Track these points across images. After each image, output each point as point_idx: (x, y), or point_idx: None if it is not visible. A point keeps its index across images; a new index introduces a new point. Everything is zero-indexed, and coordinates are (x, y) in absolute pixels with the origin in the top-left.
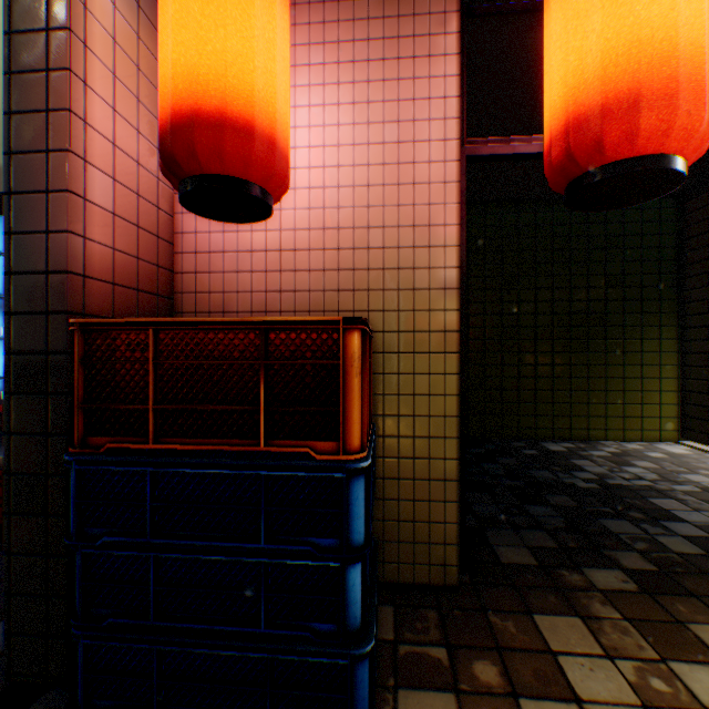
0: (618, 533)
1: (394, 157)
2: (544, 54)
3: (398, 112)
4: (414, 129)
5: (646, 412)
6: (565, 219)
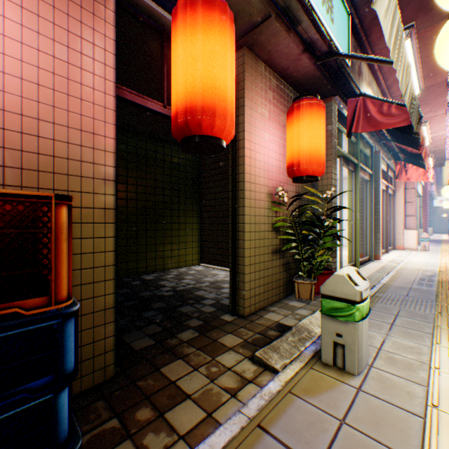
0: (187, 312)
1: (65, 73)
2: (173, 65)
3: (68, 39)
4: (83, 59)
5: (188, 252)
6: (154, 149)
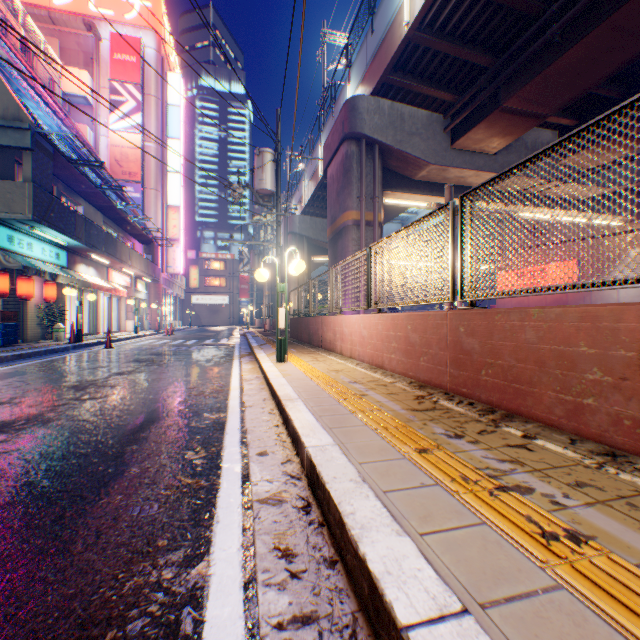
0: None
1: None
2: (22, 286)
3: None
4: None
5: None
6: None
